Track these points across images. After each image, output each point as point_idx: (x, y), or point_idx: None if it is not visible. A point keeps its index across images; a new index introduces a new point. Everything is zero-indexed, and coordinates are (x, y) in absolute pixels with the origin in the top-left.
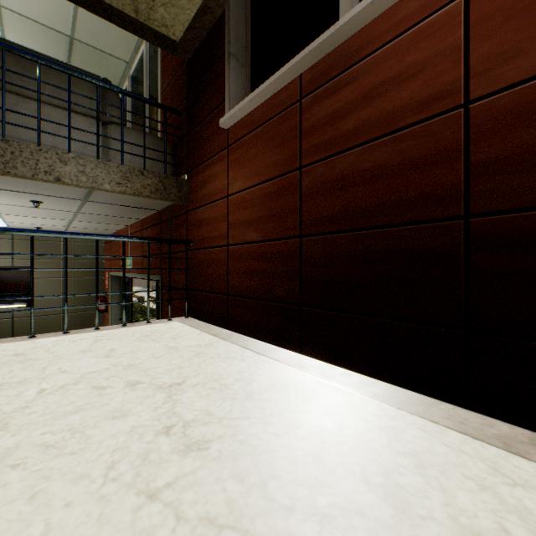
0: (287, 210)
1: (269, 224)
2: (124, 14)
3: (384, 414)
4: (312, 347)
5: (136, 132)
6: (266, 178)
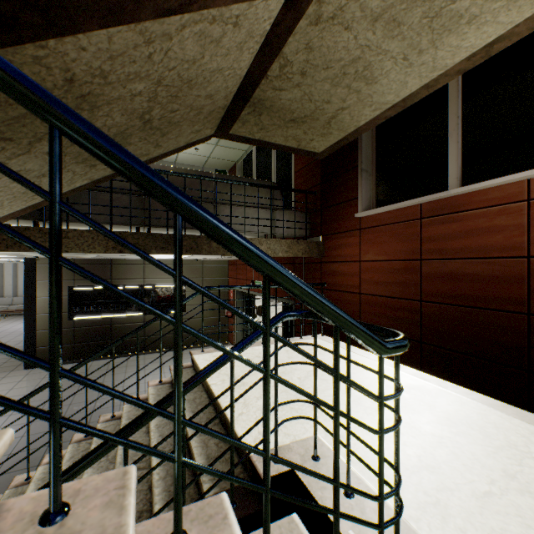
0: (410, 282)
1: (395, 287)
2: (290, 147)
3: (479, 408)
4: (429, 368)
5: (289, 212)
6: (393, 258)
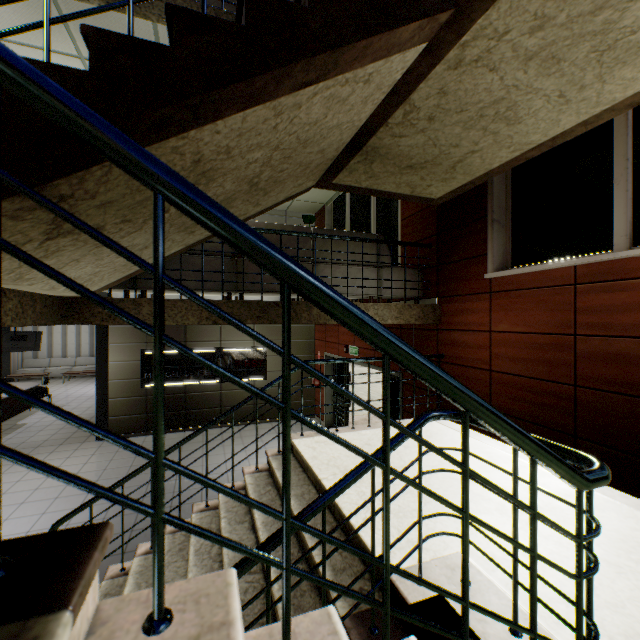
0: (560, 362)
1: (539, 366)
2: (401, 194)
3: None
4: None
5: (397, 269)
6: (536, 331)
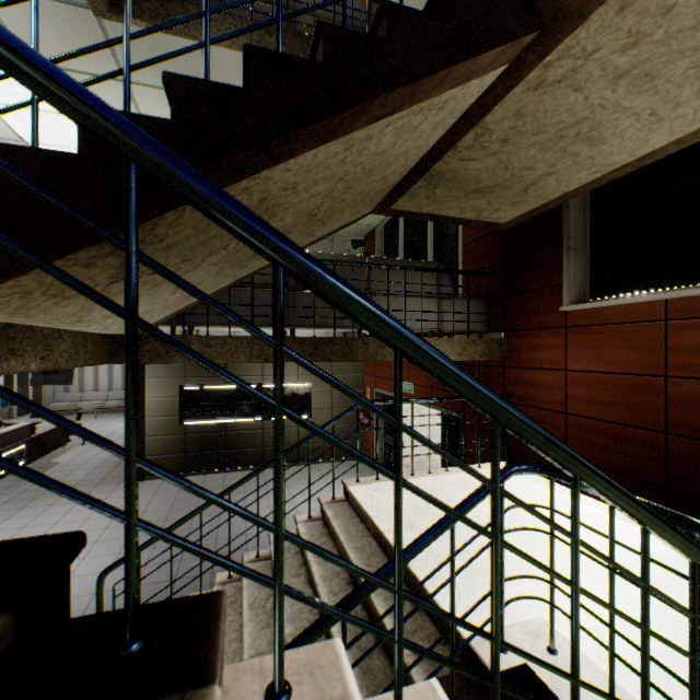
0: (648, 406)
1: (623, 410)
2: (465, 219)
3: None
4: None
5: (460, 301)
6: (620, 371)
